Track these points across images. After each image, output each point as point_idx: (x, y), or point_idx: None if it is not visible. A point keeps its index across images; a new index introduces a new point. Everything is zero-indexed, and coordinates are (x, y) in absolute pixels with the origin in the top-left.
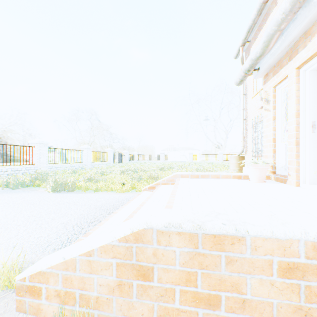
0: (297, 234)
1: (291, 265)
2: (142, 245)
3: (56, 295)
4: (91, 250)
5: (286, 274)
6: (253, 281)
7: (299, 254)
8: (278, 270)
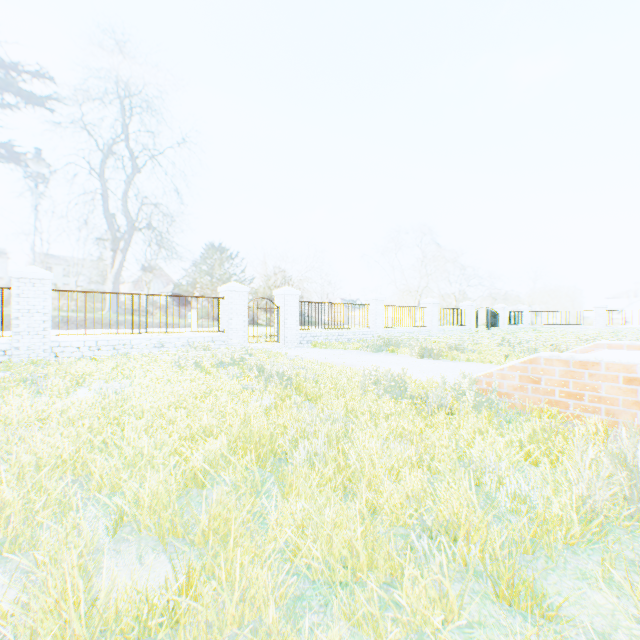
0: (635, 361)
1: (631, 378)
2: (534, 366)
3: (480, 391)
4: (502, 368)
5: (627, 383)
6: (606, 386)
7: (636, 372)
8: (622, 381)
